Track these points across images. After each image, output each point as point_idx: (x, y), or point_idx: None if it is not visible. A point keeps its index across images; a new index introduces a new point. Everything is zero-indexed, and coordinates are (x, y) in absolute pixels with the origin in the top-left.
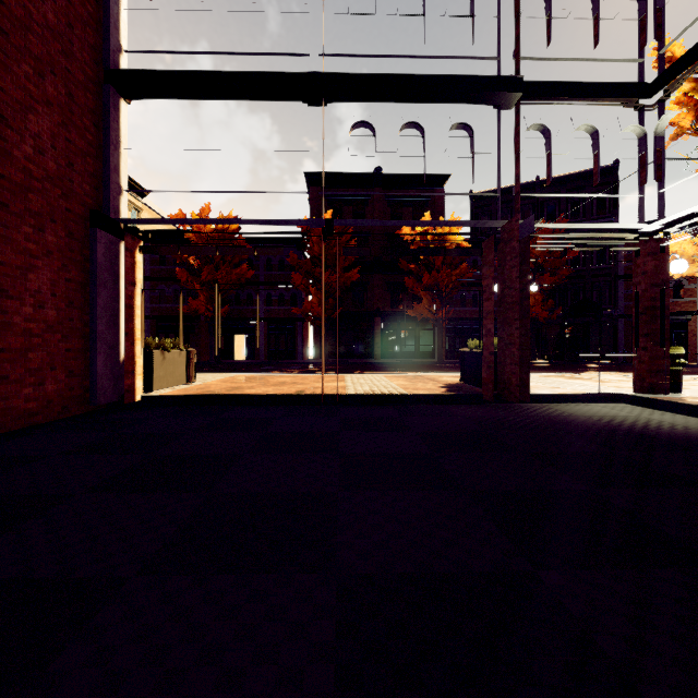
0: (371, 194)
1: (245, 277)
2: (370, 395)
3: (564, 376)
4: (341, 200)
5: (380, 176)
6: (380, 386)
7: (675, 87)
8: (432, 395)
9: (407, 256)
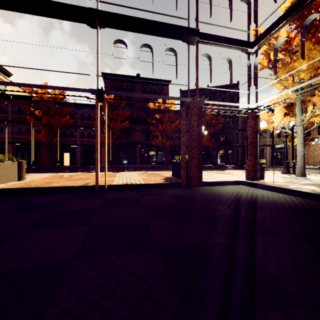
0: (135, 86)
1: (69, 123)
2: (124, 185)
3: (218, 172)
4: (120, 87)
5: (139, 78)
6: (132, 179)
7: (262, 45)
8: (157, 184)
9: (152, 117)
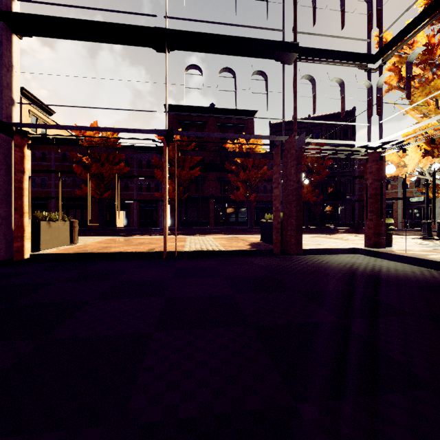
0: (208, 121)
1: (123, 172)
2: (199, 251)
3: (324, 237)
4: (188, 123)
5: (213, 109)
6: (207, 245)
7: (388, 58)
8: (240, 250)
9: (230, 161)
